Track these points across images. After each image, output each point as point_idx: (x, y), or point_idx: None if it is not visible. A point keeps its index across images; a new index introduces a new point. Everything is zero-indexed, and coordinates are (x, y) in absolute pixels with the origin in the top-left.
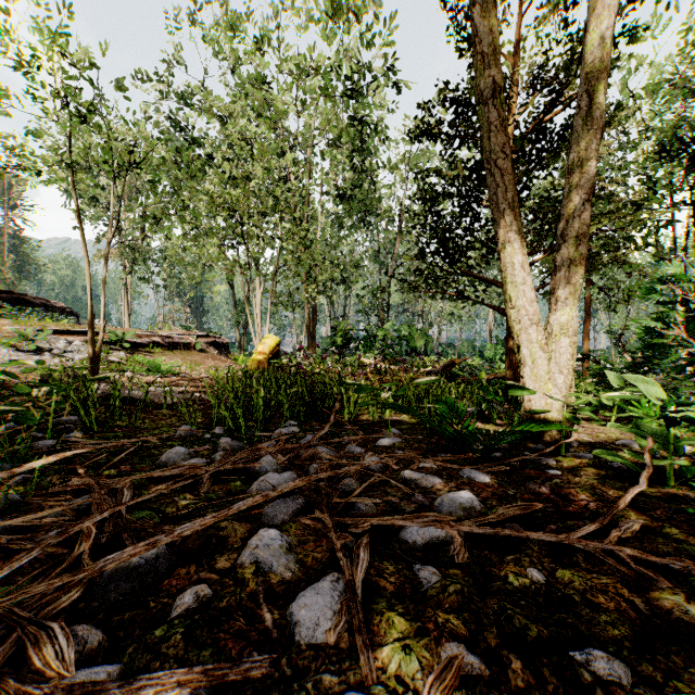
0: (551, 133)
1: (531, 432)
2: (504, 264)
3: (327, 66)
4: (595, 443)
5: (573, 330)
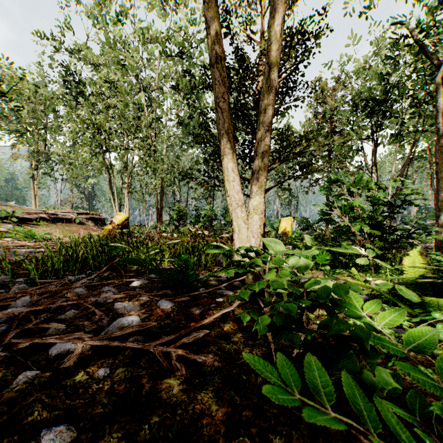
0: None
1: (237, 274)
2: (224, 168)
3: (163, 38)
4: None
5: (261, 210)
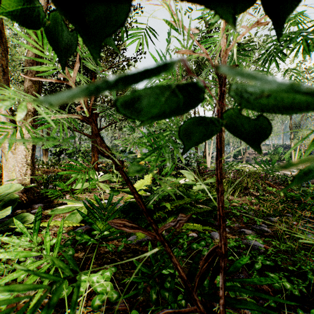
0: None
1: None
2: None
3: None
4: (62, 203)
5: None
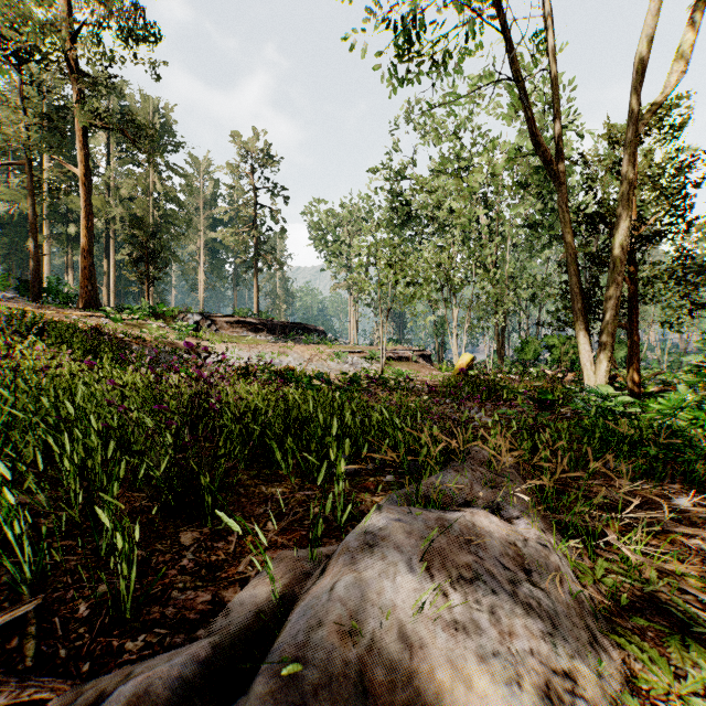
0: (646, 237)
1: None
2: (577, 334)
3: (510, 147)
4: None
5: (607, 365)
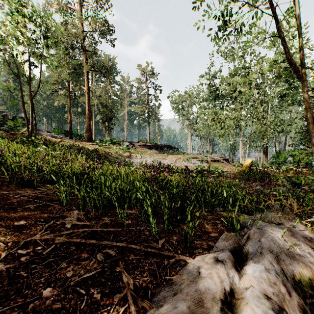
0: None
1: None
2: (312, 152)
3: (271, 60)
4: None
5: None
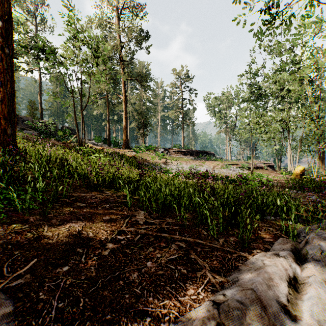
0: None
1: None
2: None
3: None
4: None
5: None
